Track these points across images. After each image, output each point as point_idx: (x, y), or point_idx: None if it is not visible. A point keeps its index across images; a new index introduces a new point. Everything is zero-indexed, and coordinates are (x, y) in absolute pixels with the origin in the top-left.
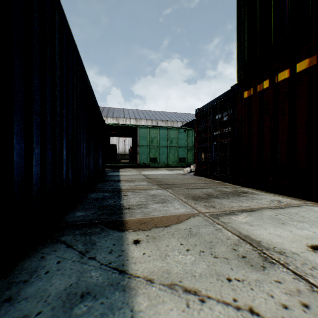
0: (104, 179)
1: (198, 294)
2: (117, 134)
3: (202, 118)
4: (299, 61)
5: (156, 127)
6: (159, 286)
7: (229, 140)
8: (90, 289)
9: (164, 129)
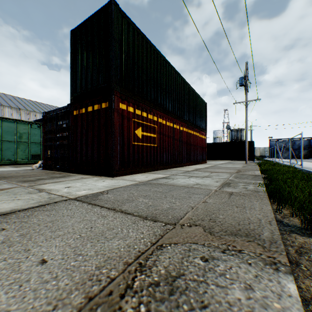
0: None
1: None
2: None
3: (49, 120)
4: (95, 104)
5: None
6: None
7: (67, 141)
8: None
9: (10, 122)
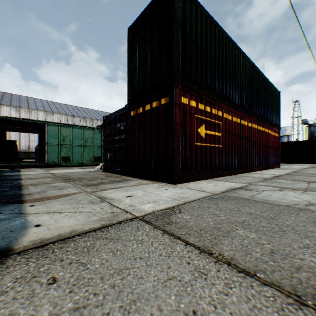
0: (1, 179)
1: (60, 212)
2: (18, 129)
3: (108, 124)
4: (154, 102)
5: (69, 126)
6: (42, 214)
7: (124, 144)
8: (1, 219)
9: (78, 129)
